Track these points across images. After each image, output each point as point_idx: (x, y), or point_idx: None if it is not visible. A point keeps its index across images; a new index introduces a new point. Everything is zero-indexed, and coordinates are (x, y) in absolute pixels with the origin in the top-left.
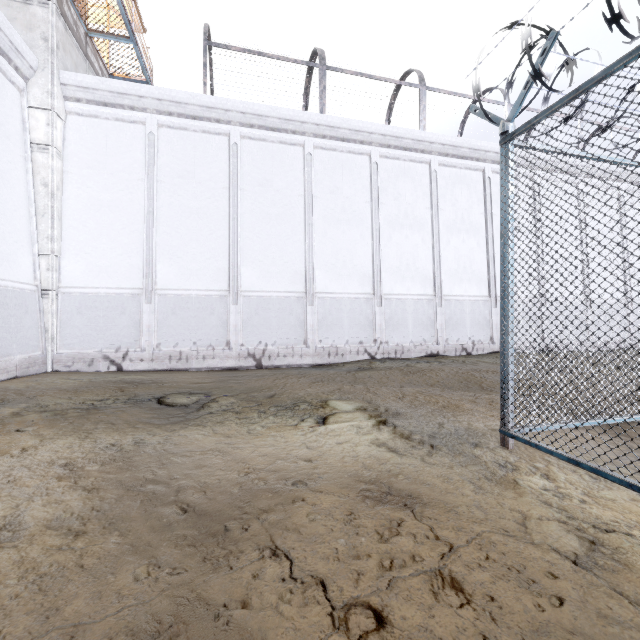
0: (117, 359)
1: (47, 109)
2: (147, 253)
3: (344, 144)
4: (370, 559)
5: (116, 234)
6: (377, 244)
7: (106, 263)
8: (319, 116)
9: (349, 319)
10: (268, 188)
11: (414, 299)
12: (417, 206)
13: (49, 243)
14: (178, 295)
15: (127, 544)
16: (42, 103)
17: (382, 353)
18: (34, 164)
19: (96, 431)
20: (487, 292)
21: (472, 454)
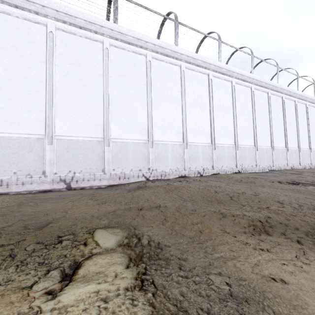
0: None
1: None
2: None
3: (130, 46)
4: None
5: None
6: (150, 110)
7: None
8: (113, 24)
9: (133, 155)
10: (77, 66)
11: (172, 144)
12: (173, 90)
13: None
14: (0, 137)
15: None
16: None
17: (153, 176)
18: None
19: None
20: (210, 141)
21: None
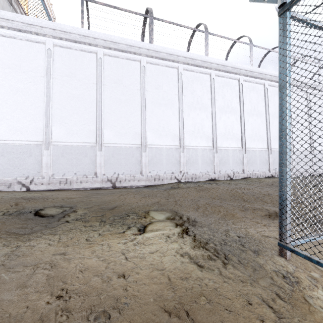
0: (26, 183)
1: None
2: (46, 120)
3: (163, 61)
4: None
5: (26, 108)
6: (182, 118)
7: (20, 126)
8: (149, 44)
9: (166, 160)
10: (120, 84)
11: (202, 149)
12: (203, 97)
13: None
14: (65, 145)
15: None
16: None
17: (184, 179)
18: None
19: None
20: (241, 145)
21: (257, 263)
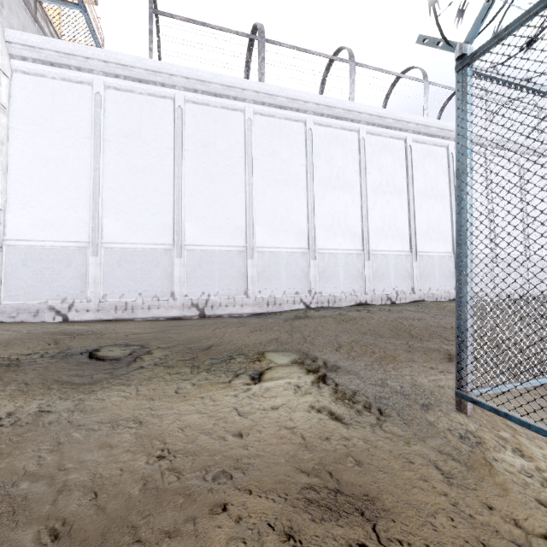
0: (63, 310)
1: None
2: (93, 208)
3: (282, 111)
4: None
5: (62, 189)
6: (312, 203)
7: (52, 217)
8: (258, 84)
9: (286, 271)
10: (211, 149)
11: (345, 253)
12: (347, 170)
13: None
14: (124, 248)
15: None
16: None
17: (316, 302)
18: None
19: (1, 395)
20: (409, 248)
21: (426, 420)
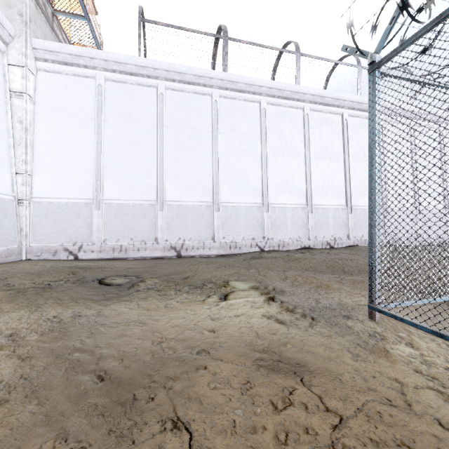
0: (74, 251)
1: (22, 66)
2: (96, 173)
3: (241, 94)
4: (266, 433)
5: (74, 159)
6: (265, 167)
7: (66, 180)
8: (223, 73)
9: (245, 222)
10: (185, 126)
11: (292, 207)
12: (294, 140)
13: (23, 165)
14: (119, 204)
15: (42, 414)
16: (18, 62)
17: (269, 246)
18: (12, 107)
19: (45, 305)
20: (345, 202)
21: (346, 325)
